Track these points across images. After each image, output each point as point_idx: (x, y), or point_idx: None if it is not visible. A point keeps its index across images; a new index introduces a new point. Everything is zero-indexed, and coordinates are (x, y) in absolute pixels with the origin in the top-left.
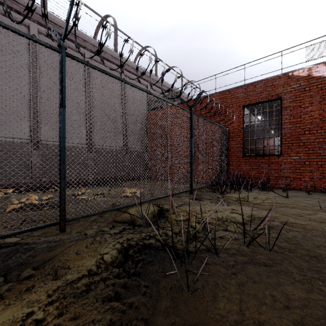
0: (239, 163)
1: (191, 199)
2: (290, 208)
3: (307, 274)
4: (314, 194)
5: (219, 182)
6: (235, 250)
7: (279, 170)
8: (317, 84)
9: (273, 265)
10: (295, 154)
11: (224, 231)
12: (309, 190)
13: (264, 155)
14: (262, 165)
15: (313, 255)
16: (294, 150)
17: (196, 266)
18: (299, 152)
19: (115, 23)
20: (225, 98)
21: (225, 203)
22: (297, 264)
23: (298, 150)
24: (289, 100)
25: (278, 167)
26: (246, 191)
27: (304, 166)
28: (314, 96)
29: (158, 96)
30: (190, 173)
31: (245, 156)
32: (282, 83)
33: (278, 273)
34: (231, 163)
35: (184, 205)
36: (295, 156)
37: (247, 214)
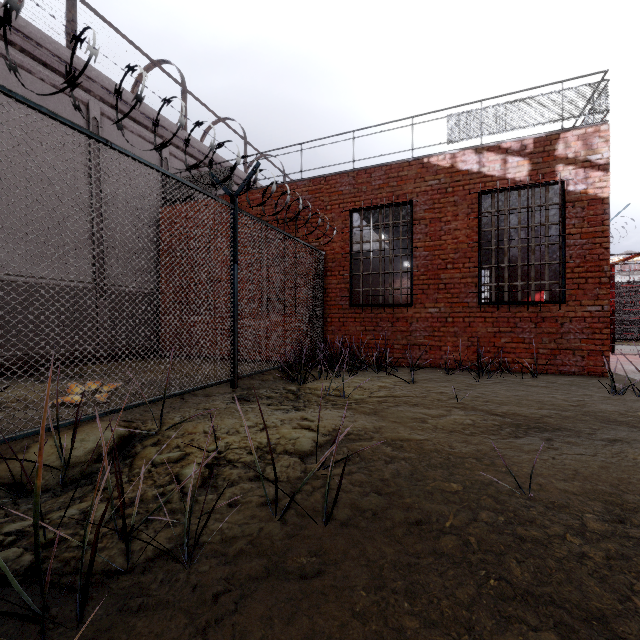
0: (344, 320)
1: (227, 401)
2: (411, 405)
3: (387, 585)
4: (458, 375)
5: (301, 358)
6: (246, 541)
7: (409, 333)
8: (463, 183)
9: (321, 572)
10: (433, 303)
11: (253, 482)
12: (453, 368)
13: (384, 305)
14: (381, 323)
15: (414, 521)
16: (431, 297)
17: (94, 632)
18: (438, 300)
19: None
20: (319, 192)
21: (299, 404)
22: (375, 554)
23: (437, 296)
24: (423, 207)
25: (407, 328)
26: (351, 374)
27: (446, 326)
28: (459, 203)
29: (133, 155)
30: (233, 343)
31: (354, 307)
32: (413, 175)
33: (323, 596)
34: (329, 321)
35: (198, 417)
36: (433, 308)
37: (328, 427)
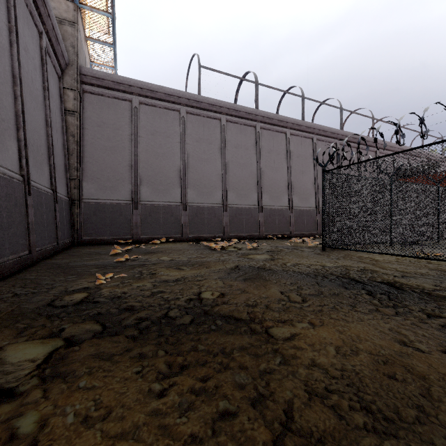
0: None
1: None
2: None
3: None
4: None
5: None
6: None
7: None
8: None
9: None
10: None
11: None
12: None
13: None
14: None
15: None
16: None
17: None
18: None
19: (372, 115)
20: None
21: None
22: None
23: None
24: None
25: None
26: None
27: None
28: None
29: None
30: None
31: None
32: None
33: None
34: None
35: None
36: None
37: None
